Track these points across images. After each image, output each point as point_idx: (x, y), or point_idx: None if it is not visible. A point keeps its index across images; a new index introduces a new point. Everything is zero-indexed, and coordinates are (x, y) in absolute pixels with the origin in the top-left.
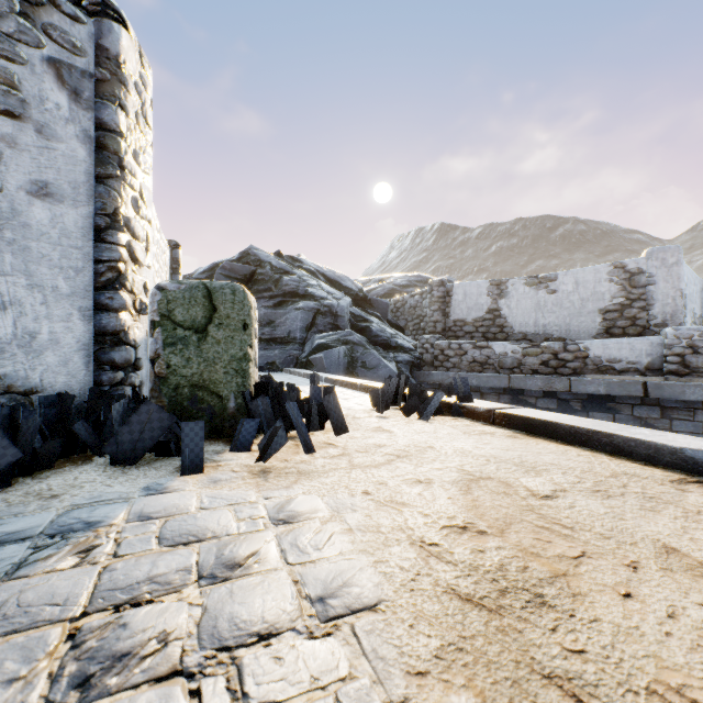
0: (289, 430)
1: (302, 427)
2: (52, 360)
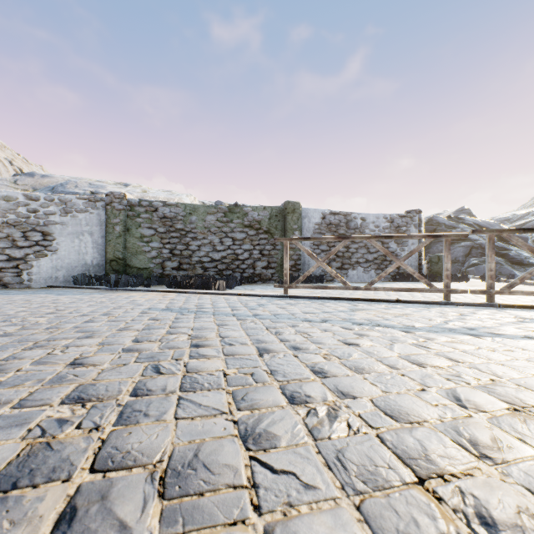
0: (455, 281)
1: (457, 279)
2: (413, 268)
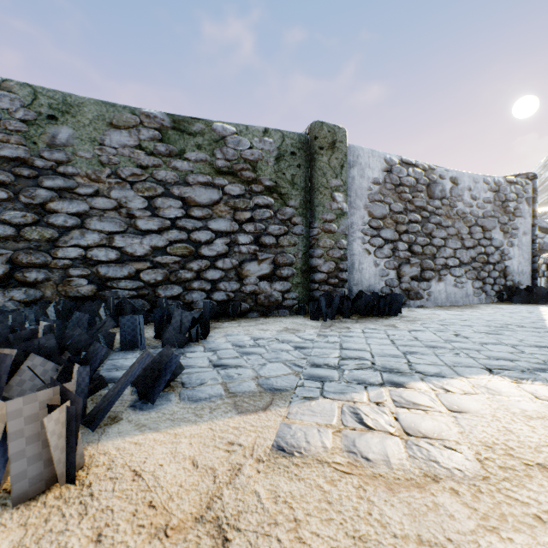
0: None
1: None
2: (524, 277)
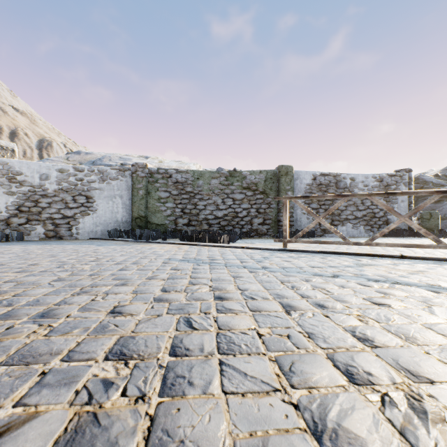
0: None
1: None
2: (403, 224)
